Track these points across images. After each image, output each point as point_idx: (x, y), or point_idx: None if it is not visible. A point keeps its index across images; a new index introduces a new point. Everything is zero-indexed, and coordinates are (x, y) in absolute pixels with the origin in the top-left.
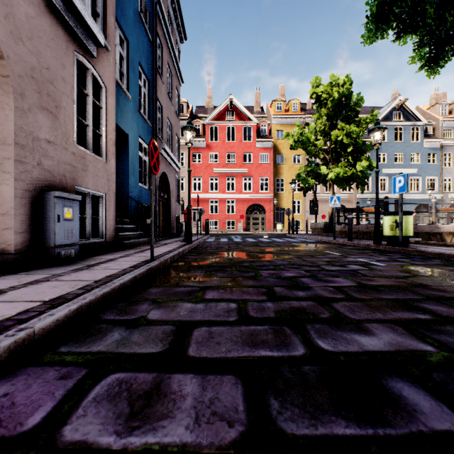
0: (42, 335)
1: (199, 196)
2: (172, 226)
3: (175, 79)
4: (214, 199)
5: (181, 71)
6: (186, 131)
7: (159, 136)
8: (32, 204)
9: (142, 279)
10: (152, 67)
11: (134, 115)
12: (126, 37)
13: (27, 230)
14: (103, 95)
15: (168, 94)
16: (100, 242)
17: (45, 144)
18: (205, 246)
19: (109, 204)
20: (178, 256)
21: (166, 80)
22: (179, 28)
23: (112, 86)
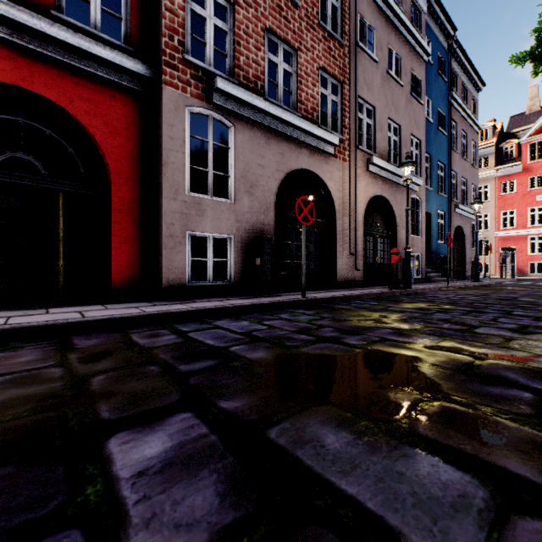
0: (426, 289)
1: (511, 234)
2: (466, 270)
3: (470, 135)
4: (536, 235)
5: (477, 123)
6: (474, 205)
7: (453, 199)
8: (400, 262)
9: (444, 288)
10: (446, 152)
11: (434, 198)
12: (429, 154)
13: (399, 271)
14: (419, 205)
15: (462, 157)
16: (419, 278)
17: (403, 240)
18: (492, 285)
19: (422, 259)
20: (463, 286)
21: (460, 147)
22: (475, 84)
23: (423, 197)
